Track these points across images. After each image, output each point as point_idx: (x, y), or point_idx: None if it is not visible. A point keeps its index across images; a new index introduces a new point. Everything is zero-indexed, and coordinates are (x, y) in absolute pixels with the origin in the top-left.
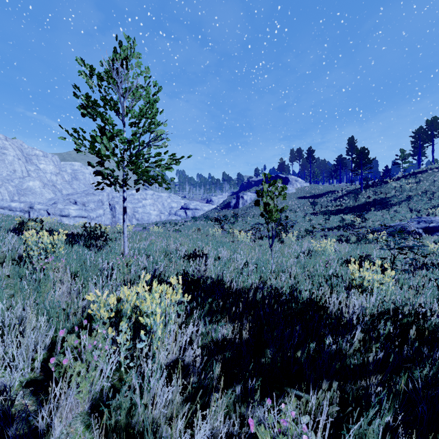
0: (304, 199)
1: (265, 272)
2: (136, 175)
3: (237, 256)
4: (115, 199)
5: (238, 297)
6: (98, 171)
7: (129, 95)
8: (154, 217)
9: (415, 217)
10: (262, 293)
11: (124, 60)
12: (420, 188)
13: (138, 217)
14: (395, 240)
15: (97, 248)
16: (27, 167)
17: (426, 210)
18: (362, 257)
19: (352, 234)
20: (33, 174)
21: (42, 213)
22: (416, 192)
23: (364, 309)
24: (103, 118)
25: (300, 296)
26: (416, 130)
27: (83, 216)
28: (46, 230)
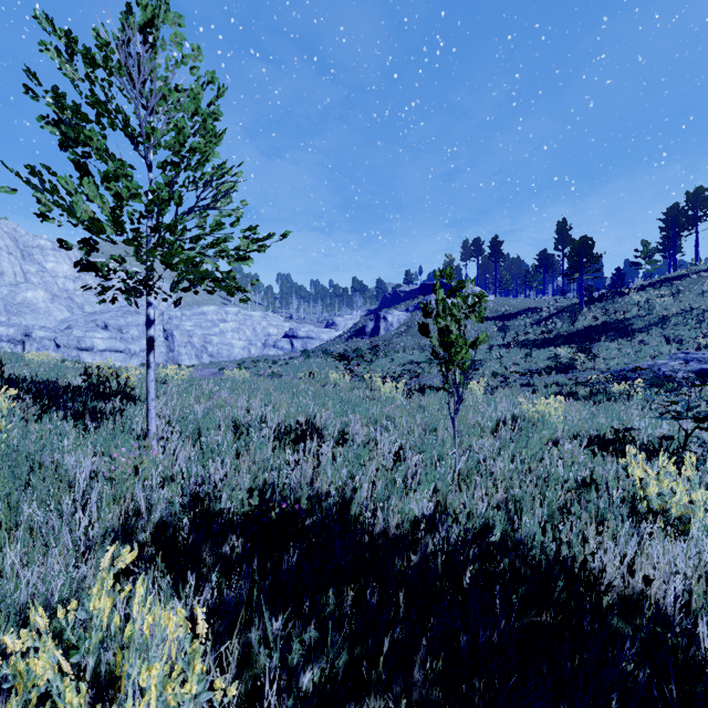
0: (486, 322)
1: (444, 477)
2: (172, 270)
3: (382, 437)
4: (174, 321)
5: (391, 560)
6: (85, 260)
7: (159, 106)
8: (239, 350)
9: (677, 352)
10: (448, 547)
11: (146, 27)
12: (679, 303)
13: (211, 351)
14: (687, 401)
15: (96, 421)
16: (24, 267)
17: (693, 341)
18: (621, 433)
19: (582, 384)
20: (34, 279)
21: (47, 345)
22: (674, 310)
23: (688, 580)
24: (79, 135)
25: (533, 548)
26: (669, 209)
27: (117, 349)
28: (7, 381)
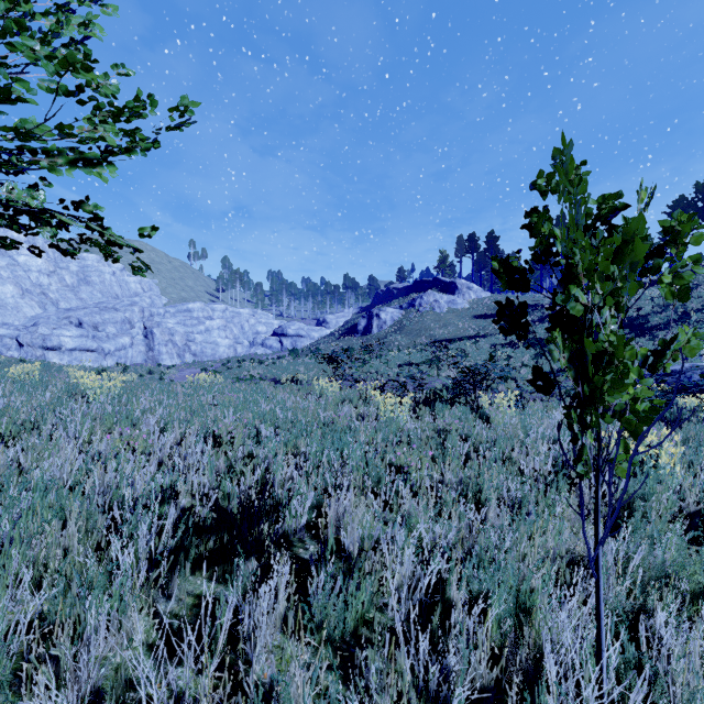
0: (484, 320)
1: None
2: None
3: (399, 550)
4: (155, 318)
5: None
6: None
7: None
8: (224, 349)
9: None
10: None
11: None
12: (697, 299)
13: (195, 350)
14: None
15: None
16: None
17: None
18: None
19: None
20: (4, 273)
21: (8, 343)
22: (692, 306)
23: None
24: None
25: None
26: (674, 202)
27: (88, 348)
28: None
